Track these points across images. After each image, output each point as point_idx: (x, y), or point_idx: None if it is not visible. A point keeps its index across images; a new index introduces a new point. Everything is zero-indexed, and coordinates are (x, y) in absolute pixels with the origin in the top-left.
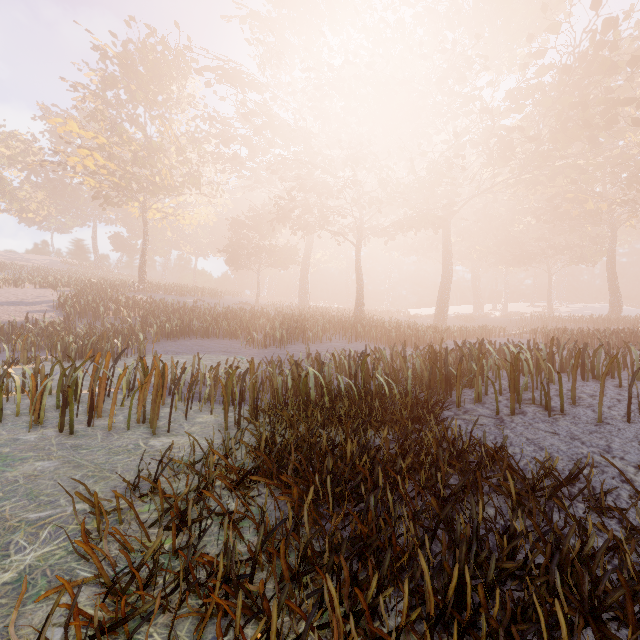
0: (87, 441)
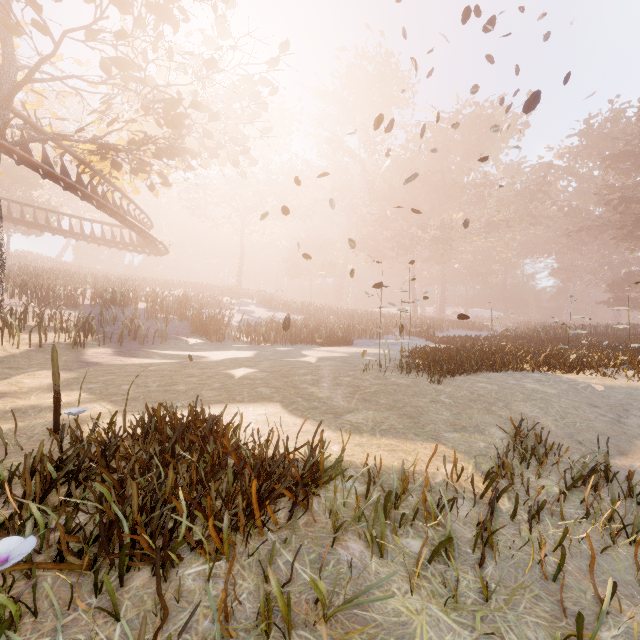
0: None
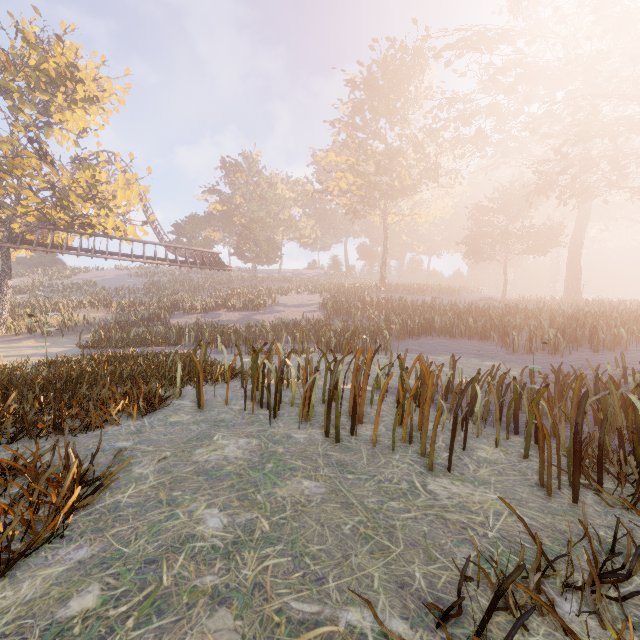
0: (352, 458)
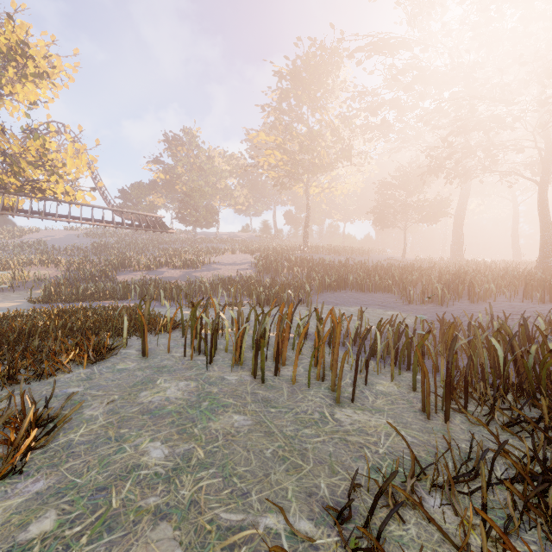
0: (275, 395)
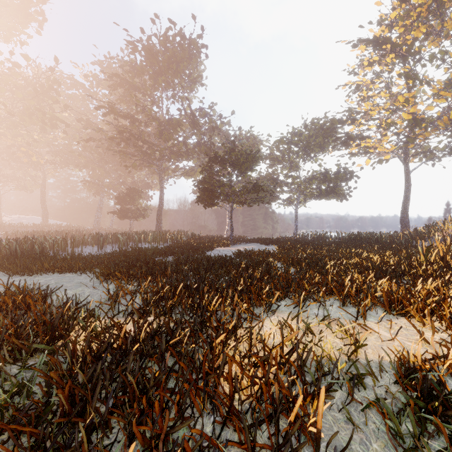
0: None
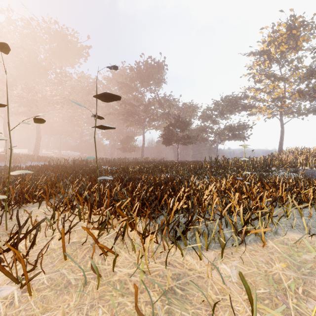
0: None
